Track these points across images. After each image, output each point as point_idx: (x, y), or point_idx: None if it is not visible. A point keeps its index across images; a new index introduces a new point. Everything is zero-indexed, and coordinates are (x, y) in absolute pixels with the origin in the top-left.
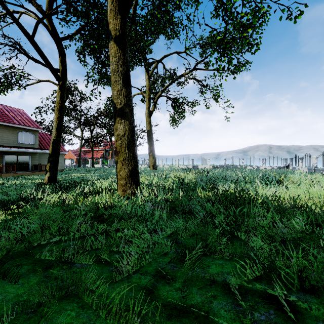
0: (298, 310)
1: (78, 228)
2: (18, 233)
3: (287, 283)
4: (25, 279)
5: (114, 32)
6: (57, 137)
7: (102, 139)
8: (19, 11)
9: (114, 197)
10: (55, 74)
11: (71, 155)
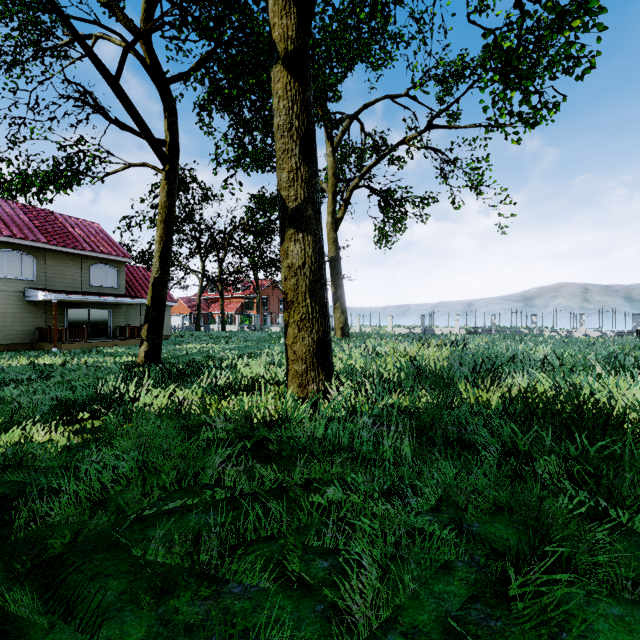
0: None
1: (218, 473)
2: (96, 485)
3: None
4: (114, 624)
5: (282, 44)
6: (161, 274)
7: (240, 277)
8: (93, 34)
9: (284, 400)
10: (157, 149)
11: (182, 307)
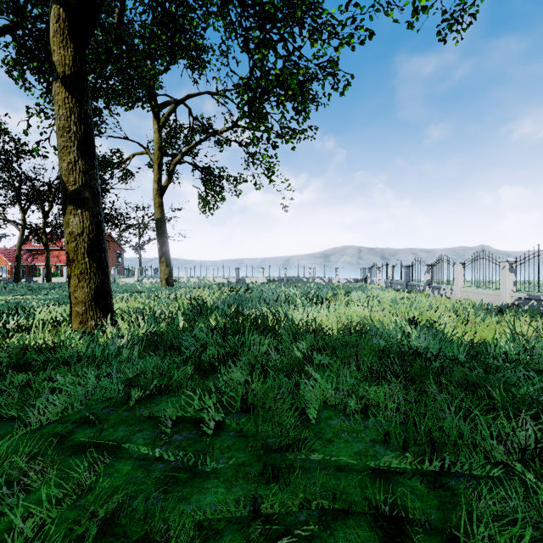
0: (223, 426)
1: None
2: None
3: (227, 406)
4: None
5: (61, 68)
6: None
7: None
8: None
9: (61, 333)
10: None
11: None
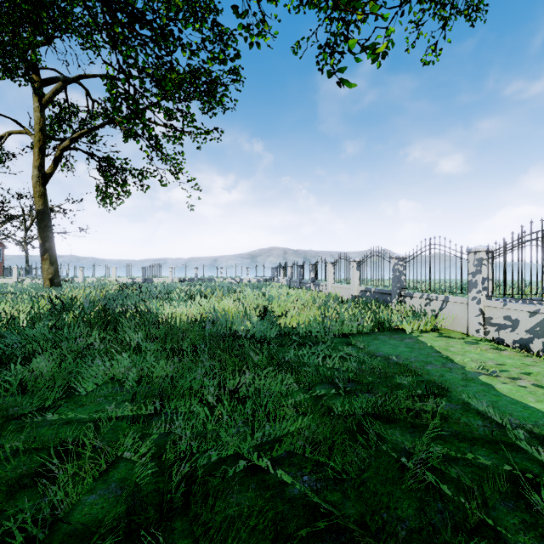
0: None
1: None
2: None
3: None
4: None
5: None
6: None
7: None
8: None
9: None
10: None
11: None
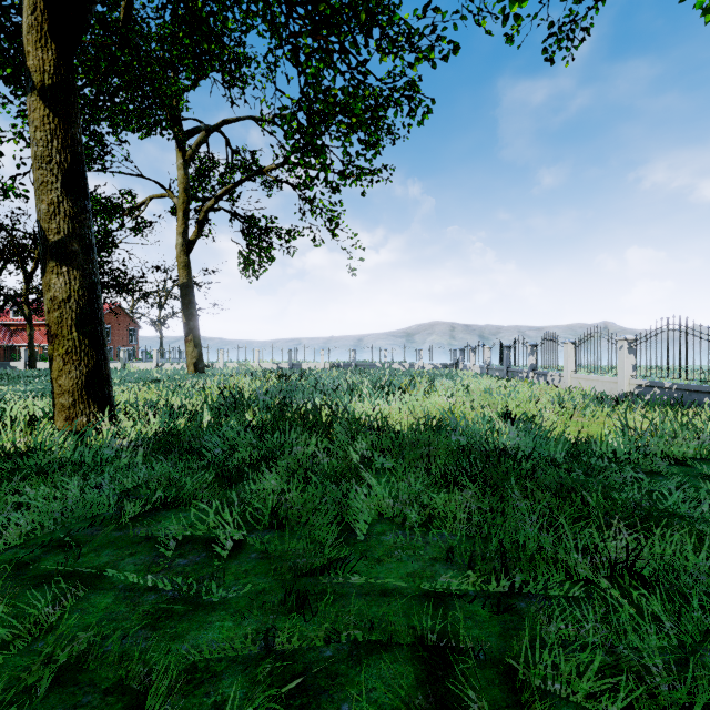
0: (243, 547)
1: None
2: None
3: (252, 521)
4: None
5: (38, 75)
6: None
7: None
8: None
9: (38, 433)
10: None
11: None
